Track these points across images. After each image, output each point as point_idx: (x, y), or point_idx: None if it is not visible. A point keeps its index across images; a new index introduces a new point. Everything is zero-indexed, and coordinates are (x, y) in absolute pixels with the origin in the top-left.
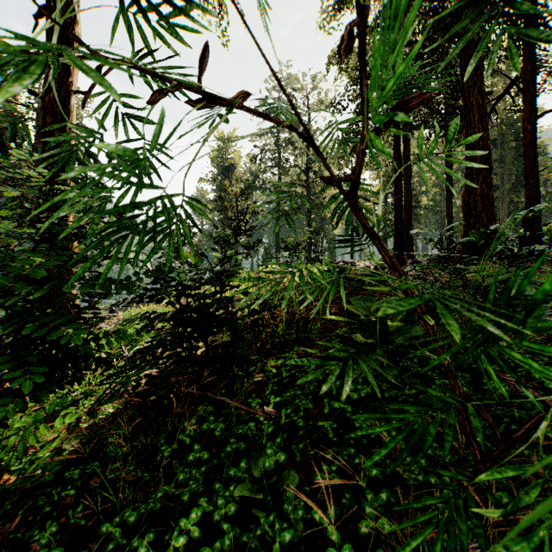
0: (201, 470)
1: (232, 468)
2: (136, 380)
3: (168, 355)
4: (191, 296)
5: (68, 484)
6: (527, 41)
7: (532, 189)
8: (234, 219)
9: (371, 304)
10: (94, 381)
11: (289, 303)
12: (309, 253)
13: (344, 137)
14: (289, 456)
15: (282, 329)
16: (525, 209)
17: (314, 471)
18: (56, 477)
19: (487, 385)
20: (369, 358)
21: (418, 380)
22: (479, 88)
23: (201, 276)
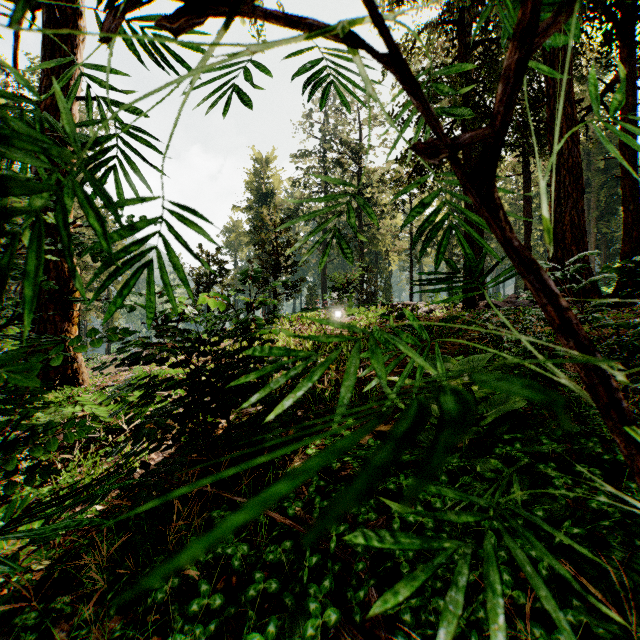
0: (209, 628)
1: (255, 634)
2: (128, 473)
3: (178, 433)
4: (207, 354)
5: (20, 633)
6: (625, 38)
7: (632, 216)
8: (272, 254)
9: (451, 364)
10: (85, 463)
11: (339, 358)
12: (361, 293)
13: (404, 155)
14: (343, 608)
15: (330, 391)
16: (623, 240)
17: (383, 638)
18: (9, 616)
19: (637, 492)
20: (540, 546)
21: (527, 478)
22: (568, 94)
23: (218, 328)
